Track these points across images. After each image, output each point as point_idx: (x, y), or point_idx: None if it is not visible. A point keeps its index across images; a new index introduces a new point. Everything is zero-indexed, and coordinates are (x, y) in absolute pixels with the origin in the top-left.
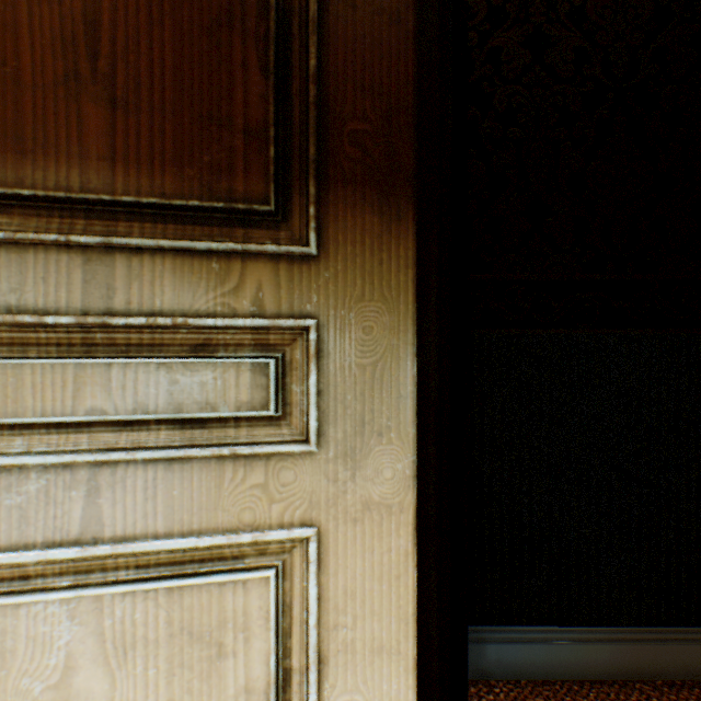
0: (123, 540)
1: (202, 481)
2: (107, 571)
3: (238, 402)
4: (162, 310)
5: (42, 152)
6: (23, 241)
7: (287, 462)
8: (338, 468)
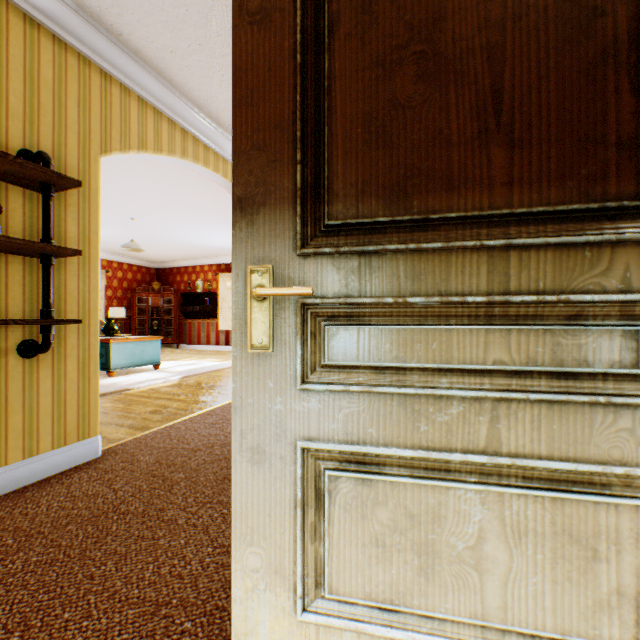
0: (513, 456)
1: (575, 420)
2: (500, 476)
3: (608, 361)
4: (543, 290)
5: (462, 187)
6: (451, 248)
7: None
8: None
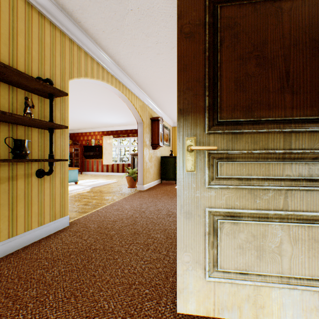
0: (293, 211)
1: (315, 197)
2: (287, 219)
3: None
4: (304, 148)
5: (273, 108)
6: (269, 131)
7: None
8: None
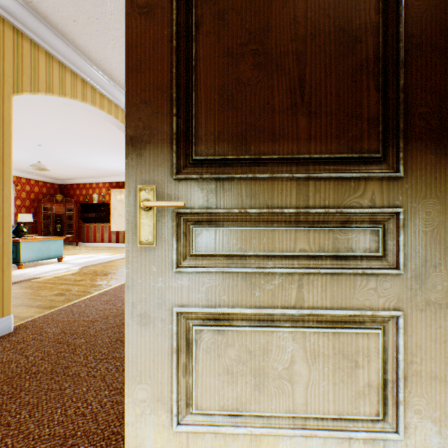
0: (311, 308)
1: (345, 284)
2: (304, 321)
3: (363, 248)
4: (328, 205)
5: (281, 139)
6: (275, 177)
7: (386, 278)
8: (412, 283)
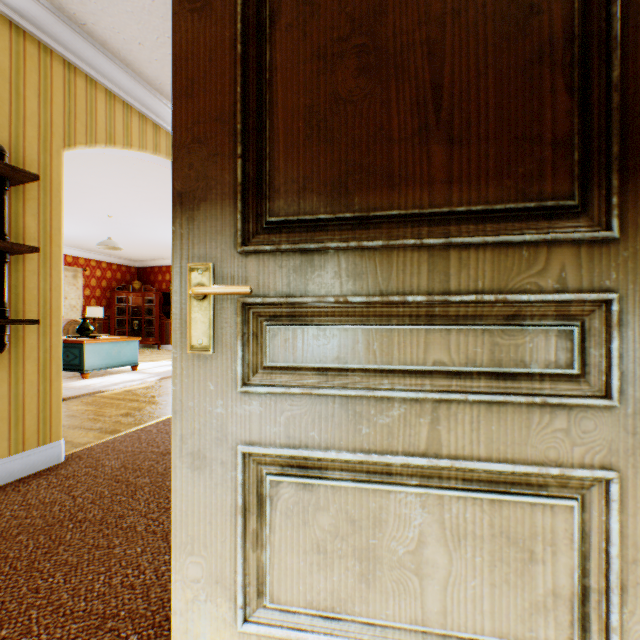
0: (454, 458)
1: (513, 421)
2: (441, 478)
3: (545, 361)
4: (482, 289)
5: (403, 184)
6: (392, 246)
7: (586, 413)
8: (636, 423)
